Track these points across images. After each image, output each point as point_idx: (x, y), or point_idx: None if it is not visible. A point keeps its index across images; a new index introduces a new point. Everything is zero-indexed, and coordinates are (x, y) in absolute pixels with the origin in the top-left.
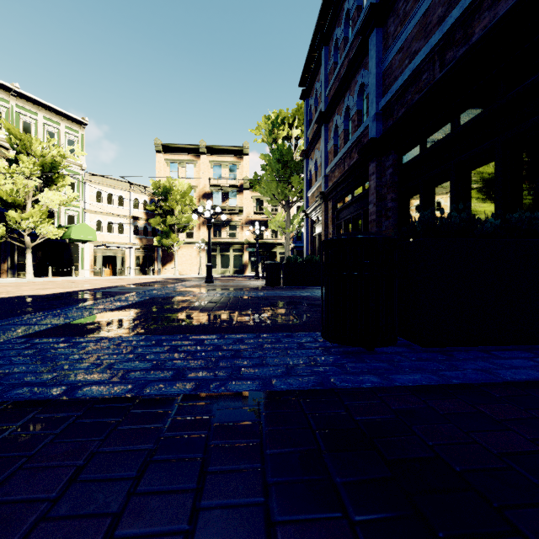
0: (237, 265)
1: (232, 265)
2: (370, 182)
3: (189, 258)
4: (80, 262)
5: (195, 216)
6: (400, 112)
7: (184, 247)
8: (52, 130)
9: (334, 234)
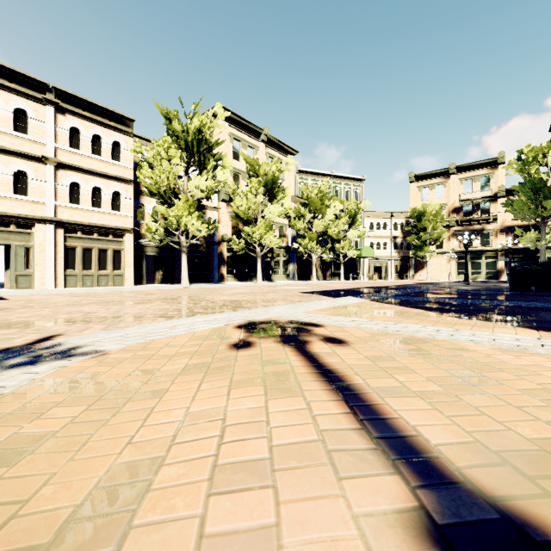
0: (490, 271)
1: (484, 271)
2: None
3: (438, 265)
4: (361, 270)
5: (456, 243)
6: None
7: (434, 256)
8: (347, 190)
9: None
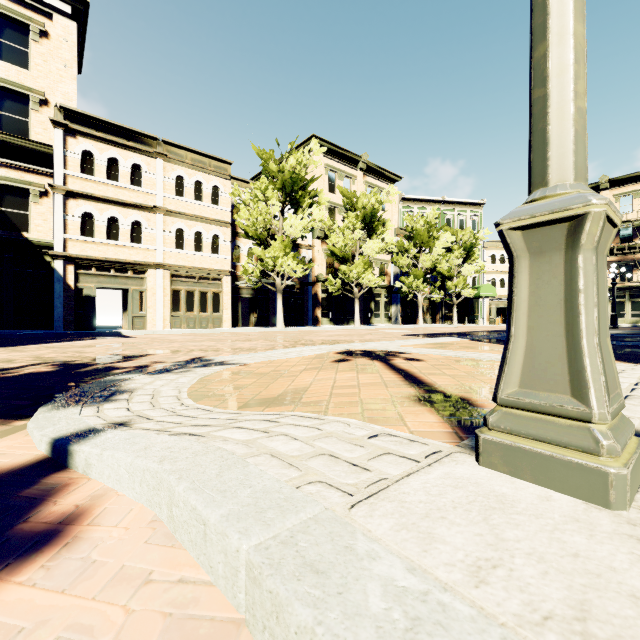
0: None
1: None
2: None
3: None
4: (479, 313)
5: None
6: None
7: None
8: (462, 217)
9: None
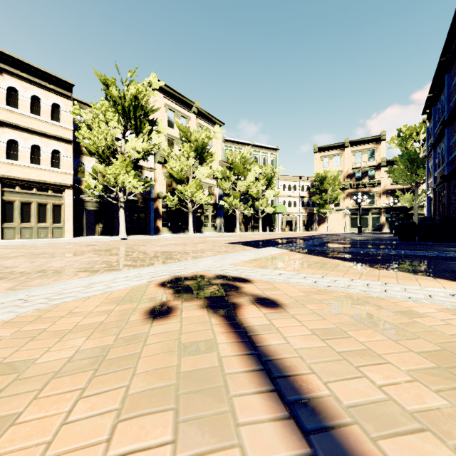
0: (375, 225)
1: (371, 225)
2: (445, 191)
3: (336, 220)
4: (275, 224)
5: (352, 201)
6: (454, 167)
7: (333, 213)
8: (265, 157)
9: (439, 209)
